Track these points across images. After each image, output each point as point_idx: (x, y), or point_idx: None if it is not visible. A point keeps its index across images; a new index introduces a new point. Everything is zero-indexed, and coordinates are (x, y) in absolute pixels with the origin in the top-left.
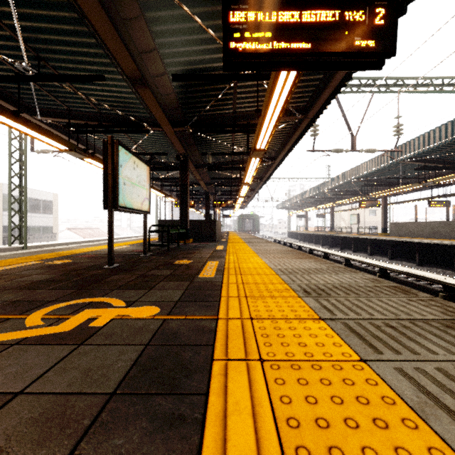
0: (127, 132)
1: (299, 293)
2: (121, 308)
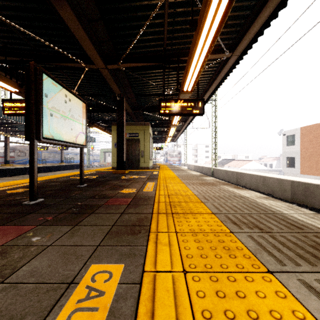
0: None
1: (26, 179)
2: (78, 177)
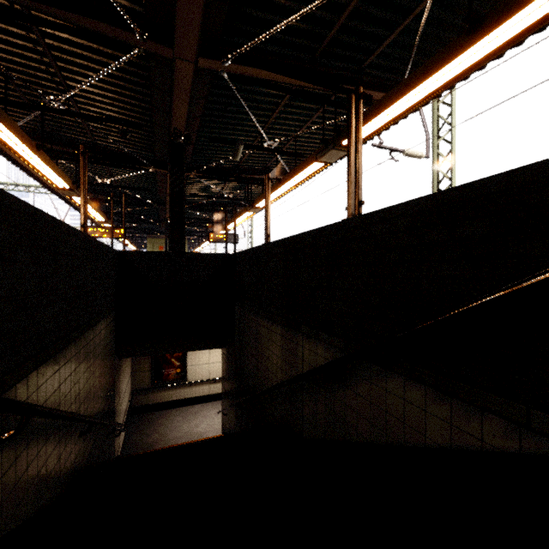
0: (220, 176)
1: None
2: None
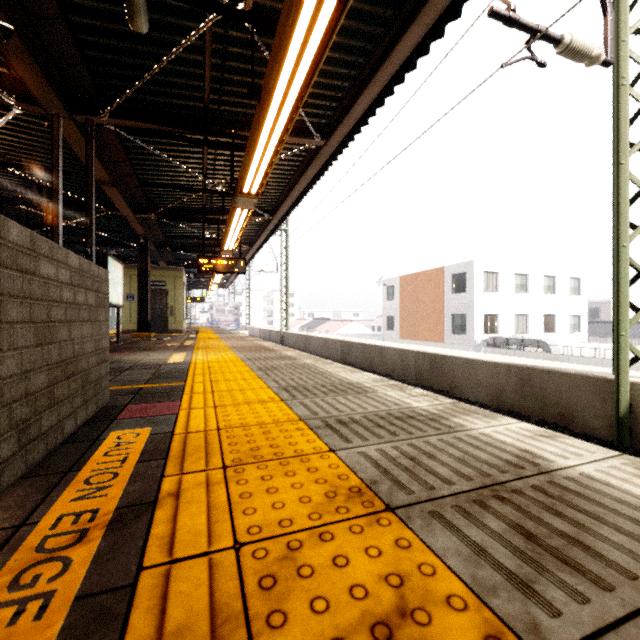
0: (164, 125)
1: None
2: None
